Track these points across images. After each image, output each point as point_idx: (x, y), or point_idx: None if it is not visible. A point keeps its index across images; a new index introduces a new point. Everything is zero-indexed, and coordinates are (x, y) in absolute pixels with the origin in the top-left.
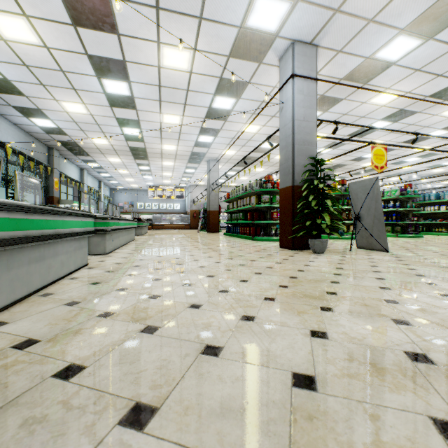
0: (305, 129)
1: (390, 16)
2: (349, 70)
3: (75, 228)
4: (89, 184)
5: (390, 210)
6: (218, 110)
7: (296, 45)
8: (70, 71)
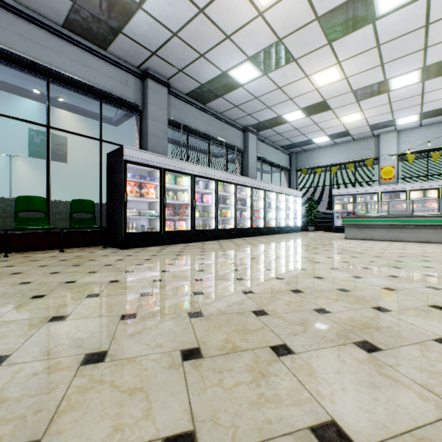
0: None
1: None
2: None
3: None
4: None
5: None
6: None
7: None
8: None
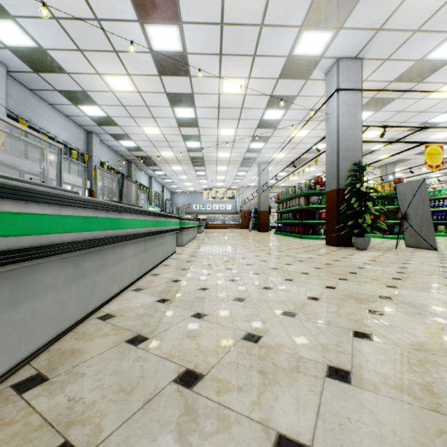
0: (350, 136)
1: (438, 24)
2: (399, 73)
3: (173, 226)
4: (155, 189)
5: None
6: (269, 120)
7: (340, 61)
8: (152, 105)
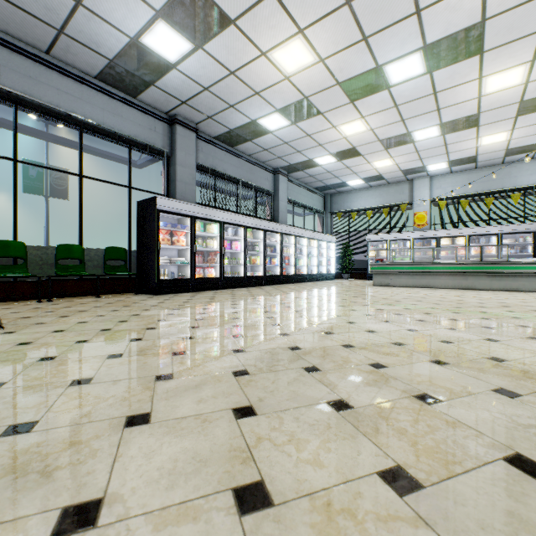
0: None
1: None
2: None
3: (532, 270)
4: None
5: None
6: None
7: None
8: None
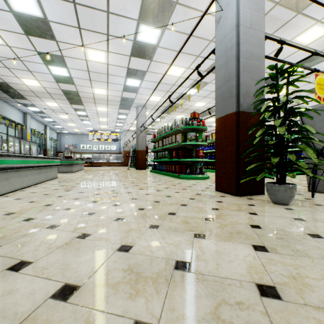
0: (252, 38)
1: None
2: None
3: None
4: (34, 127)
5: (298, 149)
6: (143, 45)
7: None
8: None
